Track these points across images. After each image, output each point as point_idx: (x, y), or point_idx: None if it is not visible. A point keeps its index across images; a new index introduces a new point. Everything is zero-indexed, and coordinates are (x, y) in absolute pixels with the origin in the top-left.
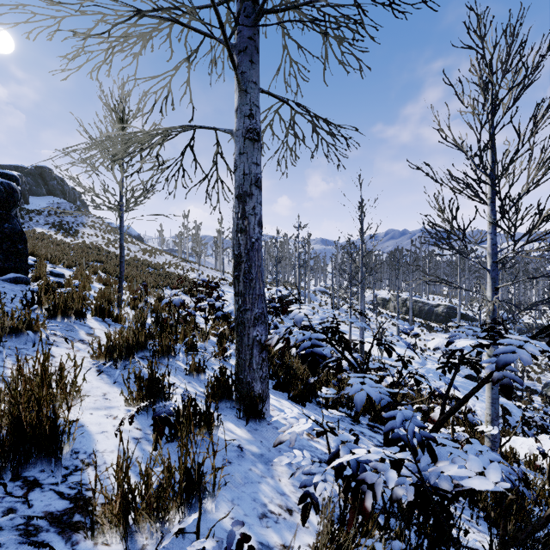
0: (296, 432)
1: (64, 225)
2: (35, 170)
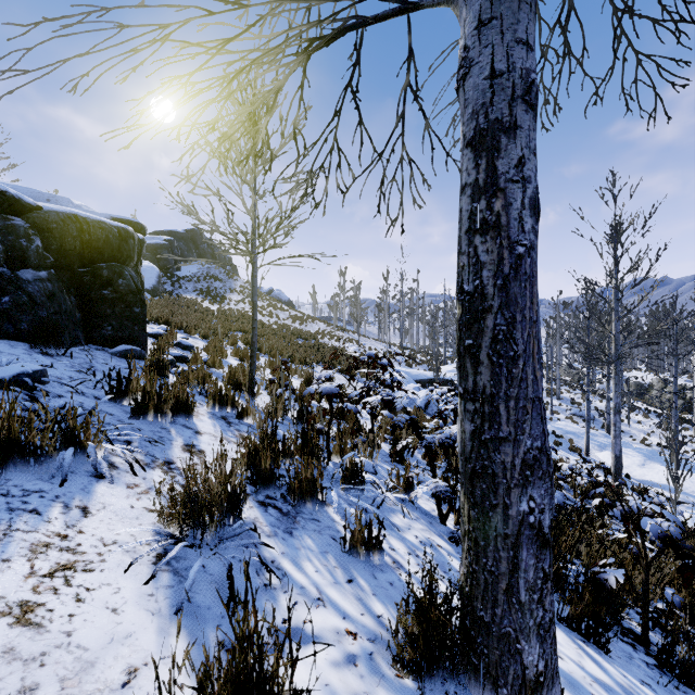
0: None
1: (212, 291)
2: (187, 234)
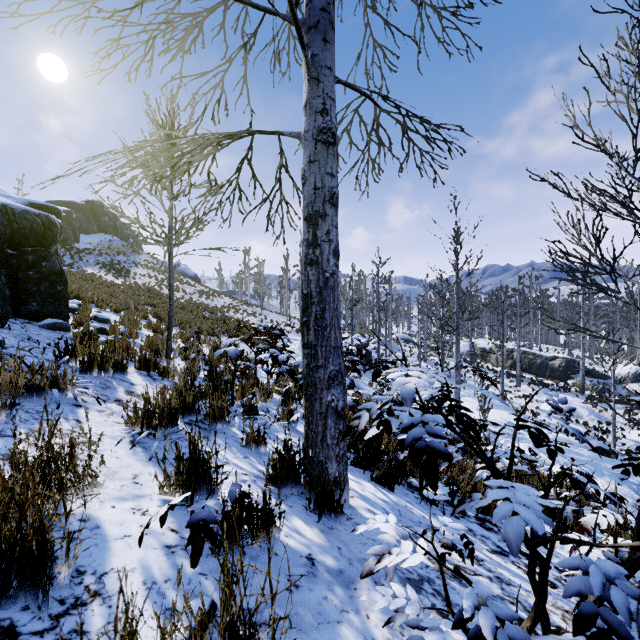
0: (385, 532)
1: (116, 265)
2: (86, 205)
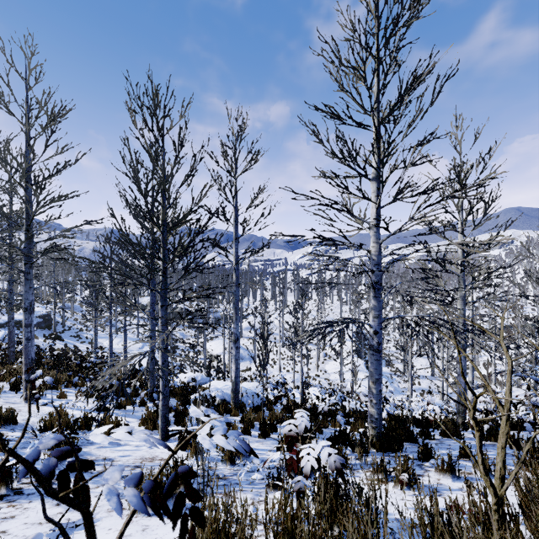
0: None
1: None
2: None
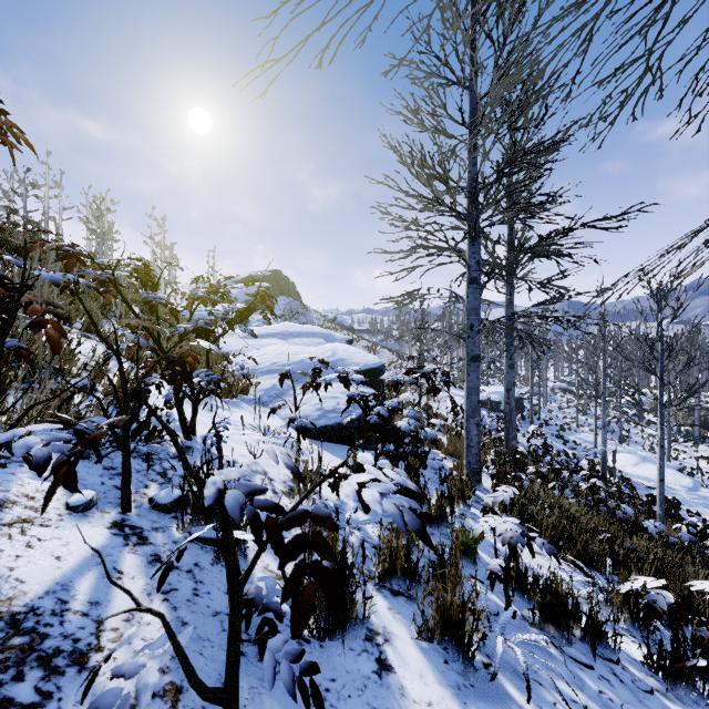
0: None
1: None
2: (272, 275)
